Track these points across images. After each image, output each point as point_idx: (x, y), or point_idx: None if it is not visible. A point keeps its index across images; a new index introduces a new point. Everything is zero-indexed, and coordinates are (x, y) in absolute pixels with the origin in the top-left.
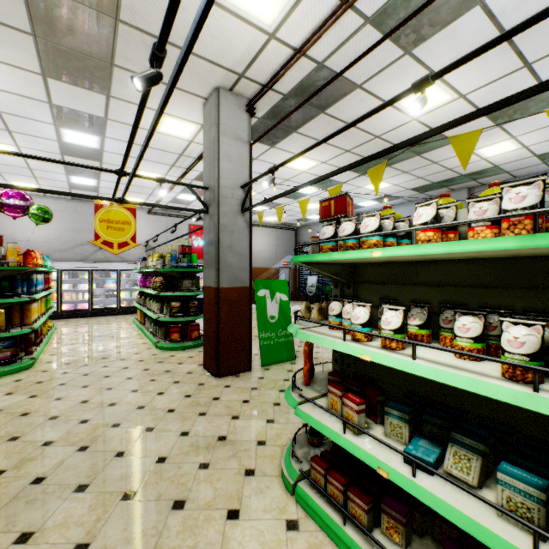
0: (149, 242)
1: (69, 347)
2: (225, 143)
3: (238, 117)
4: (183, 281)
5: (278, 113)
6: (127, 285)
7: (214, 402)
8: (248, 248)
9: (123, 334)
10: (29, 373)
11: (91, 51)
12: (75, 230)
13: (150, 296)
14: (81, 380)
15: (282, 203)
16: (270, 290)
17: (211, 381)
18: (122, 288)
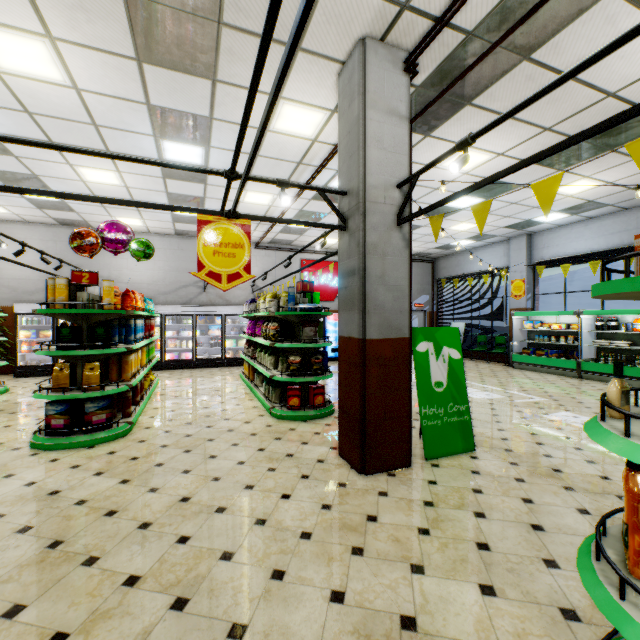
0: (256, 281)
1: (171, 408)
2: (373, 121)
3: (392, 80)
4: (303, 329)
5: (449, 72)
6: (232, 332)
7: (371, 526)
8: (406, 279)
9: (230, 392)
10: (125, 443)
11: (193, 3)
12: (178, 270)
13: (260, 347)
14: (181, 460)
15: (421, 225)
16: (434, 343)
17: (355, 480)
18: (227, 336)
